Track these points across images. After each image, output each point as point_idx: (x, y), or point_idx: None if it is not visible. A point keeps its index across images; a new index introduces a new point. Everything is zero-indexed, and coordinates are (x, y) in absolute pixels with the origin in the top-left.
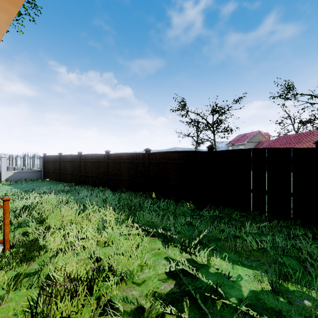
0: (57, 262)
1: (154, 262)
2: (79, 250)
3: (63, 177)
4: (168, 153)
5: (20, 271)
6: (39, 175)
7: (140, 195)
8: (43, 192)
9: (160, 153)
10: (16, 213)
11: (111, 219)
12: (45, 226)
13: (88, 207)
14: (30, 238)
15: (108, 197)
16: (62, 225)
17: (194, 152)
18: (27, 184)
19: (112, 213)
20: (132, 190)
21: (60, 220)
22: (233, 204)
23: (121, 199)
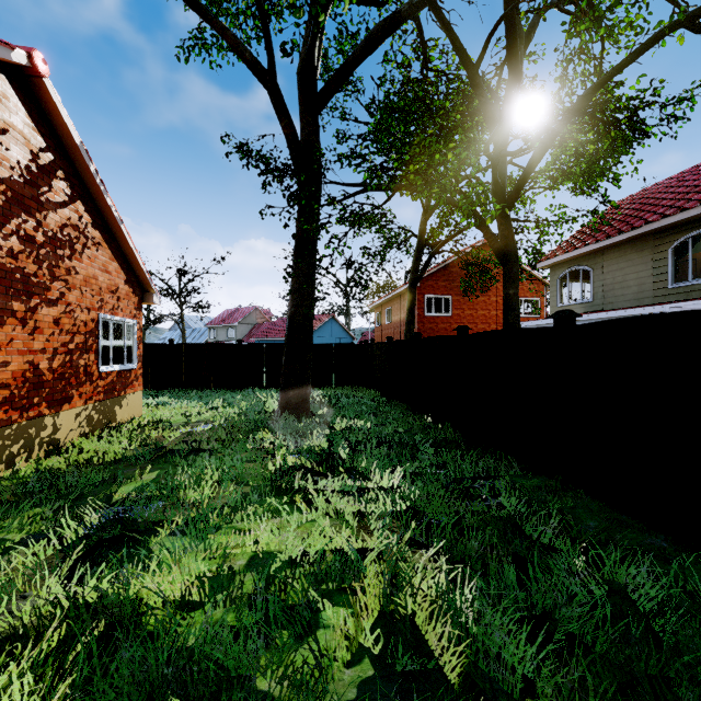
0: None
1: None
2: None
3: None
4: None
5: None
6: None
7: None
8: None
9: None
10: None
11: None
12: None
13: None
14: None
15: None
16: None
17: (156, 344)
18: None
19: None
20: None
21: None
22: (190, 385)
23: None
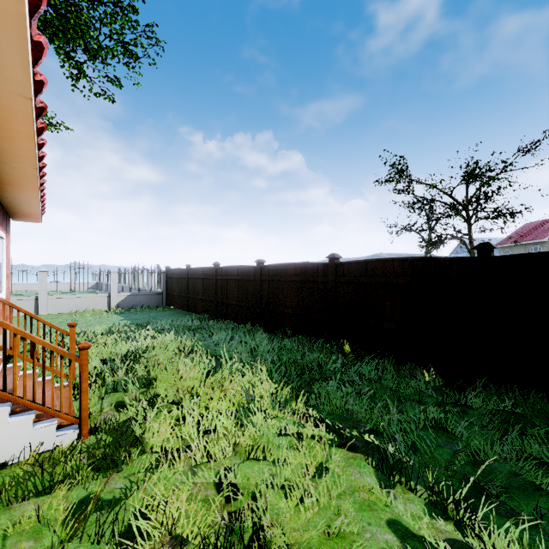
0: (156, 483)
1: (362, 530)
2: (200, 460)
3: (193, 304)
4: (378, 262)
5: (91, 492)
6: (161, 299)
7: (319, 344)
8: (161, 328)
9: (360, 263)
10: (114, 365)
11: (264, 395)
12: (149, 396)
13: (225, 363)
14: (124, 417)
15: (260, 345)
16: (177, 396)
17: (439, 259)
18: (142, 314)
19: (265, 383)
20: (304, 333)
21: (173, 387)
22: None
23: (284, 351)
